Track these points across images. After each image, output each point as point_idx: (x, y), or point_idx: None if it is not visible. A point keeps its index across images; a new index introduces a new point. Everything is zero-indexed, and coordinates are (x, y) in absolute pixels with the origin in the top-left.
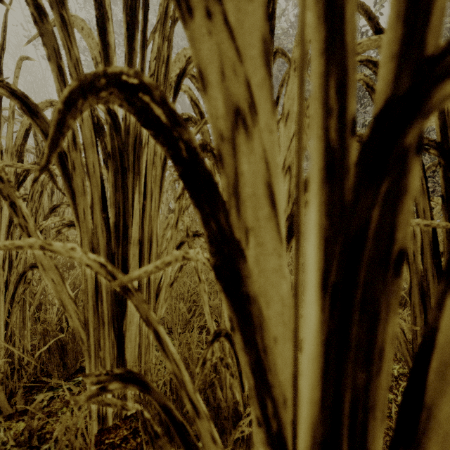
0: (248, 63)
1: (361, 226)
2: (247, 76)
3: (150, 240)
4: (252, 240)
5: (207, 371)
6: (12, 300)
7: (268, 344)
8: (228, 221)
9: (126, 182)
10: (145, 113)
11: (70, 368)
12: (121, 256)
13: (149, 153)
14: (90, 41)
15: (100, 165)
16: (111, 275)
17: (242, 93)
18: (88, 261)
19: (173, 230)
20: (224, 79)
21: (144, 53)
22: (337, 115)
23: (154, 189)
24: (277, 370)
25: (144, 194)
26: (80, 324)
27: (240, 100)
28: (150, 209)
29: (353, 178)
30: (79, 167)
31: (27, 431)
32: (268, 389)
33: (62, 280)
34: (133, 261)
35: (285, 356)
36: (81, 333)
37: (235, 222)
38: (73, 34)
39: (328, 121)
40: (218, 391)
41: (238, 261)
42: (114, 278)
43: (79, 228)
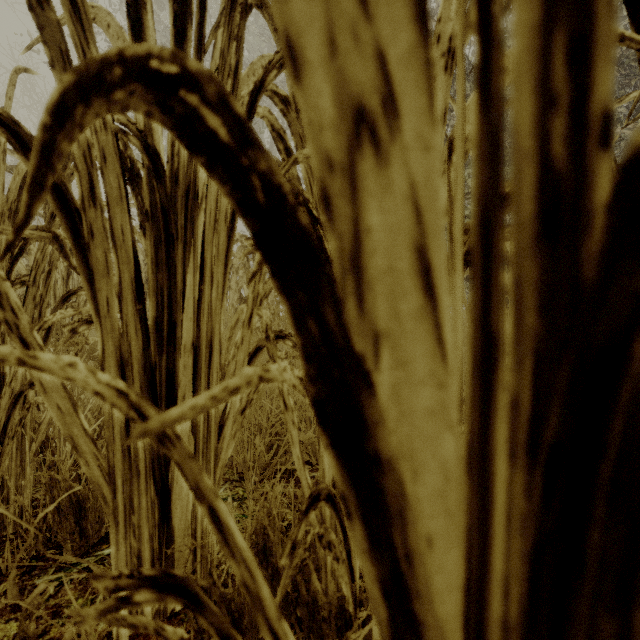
0: (382, 18)
1: (618, 331)
2: (381, 43)
3: (210, 345)
4: (387, 356)
5: (298, 560)
6: (3, 434)
7: (417, 549)
8: (342, 320)
9: (174, 256)
10: (192, 127)
11: (91, 535)
12: (166, 370)
13: (208, 212)
14: (120, 45)
15: (132, 230)
16: (135, 411)
17: (369, 78)
18: (96, 387)
19: (244, 329)
20: (335, 53)
21: (201, 59)
22: (568, 108)
23: (215, 267)
24: (432, 597)
25: (201, 275)
26: (102, 474)
27: (365, 91)
28: (209, 297)
29: (601, 236)
30: (100, 233)
31: (20, 639)
32: (416, 628)
33: (74, 407)
34: (185, 376)
35: (448, 573)
36: (104, 488)
37: (355, 322)
38: (90, 27)
39: (547, 120)
40: (314, 578)
41: (360, 393)
42: (141, 416)
43: (99, 326)
